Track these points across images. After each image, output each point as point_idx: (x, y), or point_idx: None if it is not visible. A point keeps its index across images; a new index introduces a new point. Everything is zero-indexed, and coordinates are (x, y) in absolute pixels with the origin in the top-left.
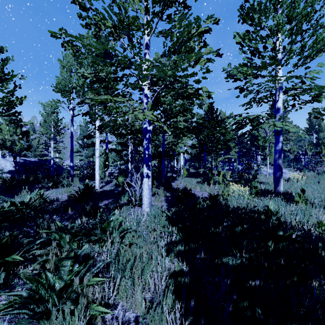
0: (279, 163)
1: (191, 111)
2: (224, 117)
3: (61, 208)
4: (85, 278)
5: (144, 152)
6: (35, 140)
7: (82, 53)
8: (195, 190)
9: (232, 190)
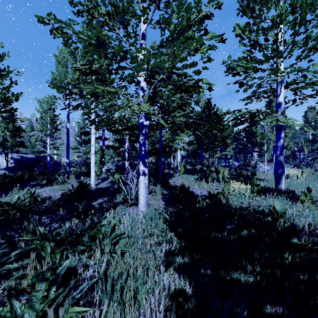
0: (281, 160)
1: (189, 105)
2: (221, 113)
3: (53, 207)
4: (60, 310)
5: (140, 148)
6: (33, 137)
7: (73, 42)
8: (193, 188)
9: (233, 188)
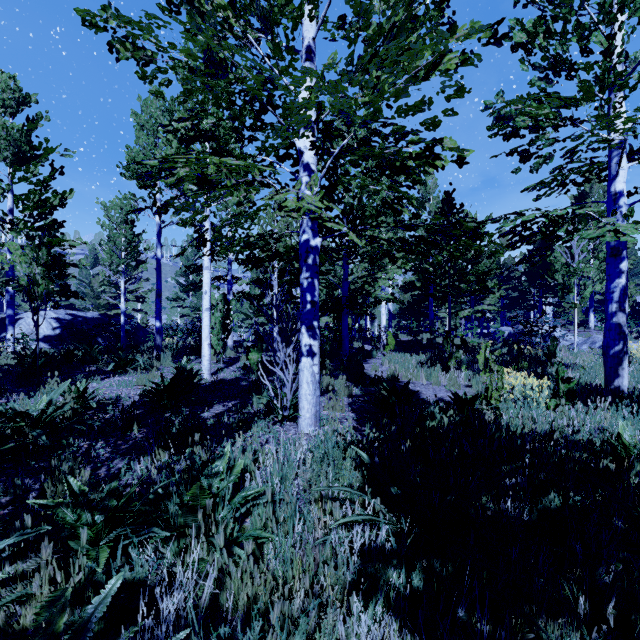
0: (619, 322)
1: (411, 202)
2: (473, 224)
3: (120, 422)
4: None
5: (303, 297)
6: (97, 277)
7: (159, 70)
8: (416, 382)
9: (509, 387)
